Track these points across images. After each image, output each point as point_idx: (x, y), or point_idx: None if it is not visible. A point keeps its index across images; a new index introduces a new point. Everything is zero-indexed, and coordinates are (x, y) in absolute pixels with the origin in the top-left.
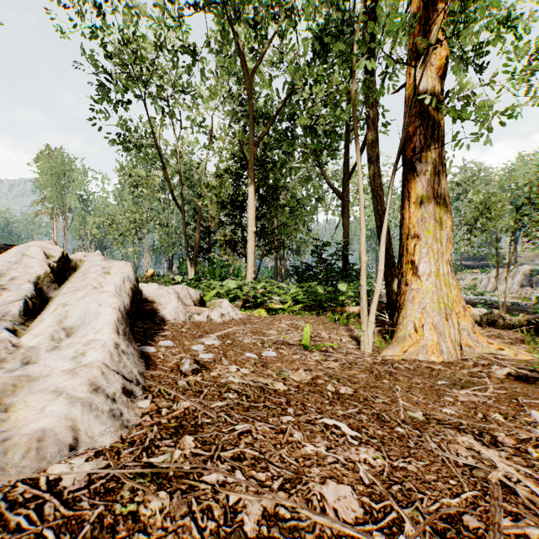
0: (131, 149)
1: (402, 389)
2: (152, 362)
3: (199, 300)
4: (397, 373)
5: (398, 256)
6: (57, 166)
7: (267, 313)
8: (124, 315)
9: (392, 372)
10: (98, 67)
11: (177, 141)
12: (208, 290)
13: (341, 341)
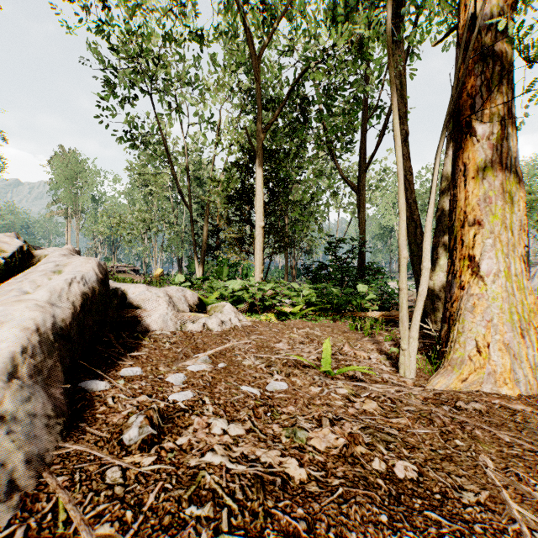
0: (138, 145)
1: (493, 463)
2: (89, 414)
3: (196, 303)
4: (467, 421)
5: (432, 252)
6: (70, 167)
7: (276, 318)
8: (47, 338)
9: (457, 418)
10: (103, 61)
11: (184, 137)
12: (211, 291)
13: (371, 360)
